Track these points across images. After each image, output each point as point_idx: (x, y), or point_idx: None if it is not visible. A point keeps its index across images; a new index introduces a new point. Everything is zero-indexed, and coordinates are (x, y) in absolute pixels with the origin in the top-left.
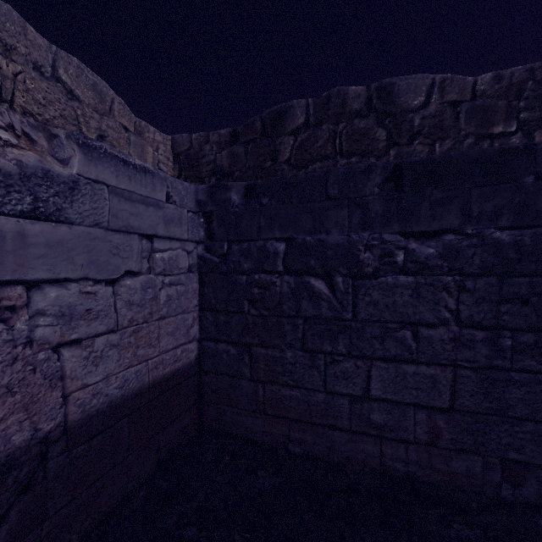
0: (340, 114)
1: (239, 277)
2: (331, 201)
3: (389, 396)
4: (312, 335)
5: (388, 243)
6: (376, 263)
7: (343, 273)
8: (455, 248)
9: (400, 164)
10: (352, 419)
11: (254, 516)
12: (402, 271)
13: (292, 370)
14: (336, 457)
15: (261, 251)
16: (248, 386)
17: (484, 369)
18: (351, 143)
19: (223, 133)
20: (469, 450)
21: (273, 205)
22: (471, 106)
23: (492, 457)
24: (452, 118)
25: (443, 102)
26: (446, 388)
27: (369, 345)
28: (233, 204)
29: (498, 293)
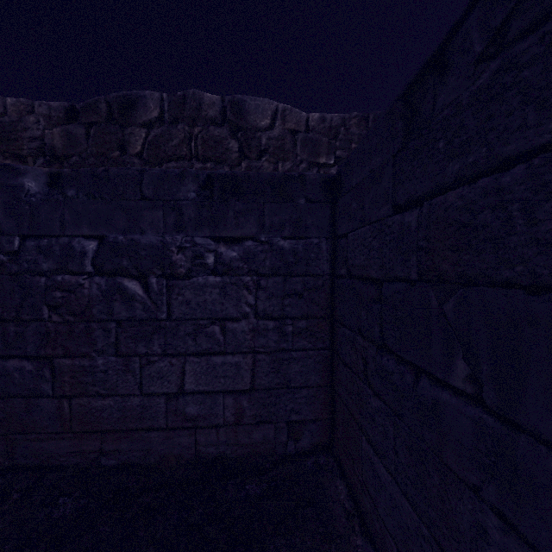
0: (195, 117)
1: (36, 279)
2: (147, 201)
3: (203, 388)
4: (127, 339)
5: (199, 246)
6: (189, 265)
7: (158, 273)
8: (253, 252)
9: (211, 175)
10: (169, 417)
11: (42, 550)
12: (214, 272)
13: (105, 378)
14: (154, 458)
15: (65, 249)
16: (50, 405)
17: (275, 352)
18: (206, 148)
19: (56, 106)
20: (266, 421)
21: (82, 199)
22: (305, 137)
23: (281, 422)
24: (291, 144)
25: (284, 128)
26: (248, 372)
27: (184, 343)
28: (27, 192)
29: (283, 290)
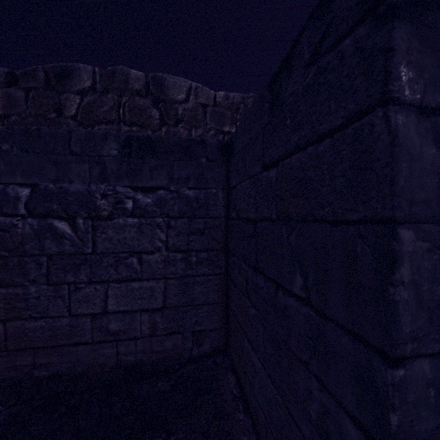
0: (123, 89)
1: None
2: (74, 156)
3: (123, 308)
4: (57, 270)
5: (120, 193)
6: (111, 208)
7: (84, 216)
8: (164, 199)
9: (130, 136)
10: (95, 333)
11: None
12: (132, 215)
13: (37, 303)
14: (81, 368)
15: (0, 194)
16: None
17: (183, 278)
18: (132, 115)
19: None
20: (175, 332)
21: (15, 152)
22: (213, 110)
23: (188, 333)
24: (202, 115)
25: (197, 102)
26: (161, 294)
27: (107, 272)
28: None
29: (189, 229)
